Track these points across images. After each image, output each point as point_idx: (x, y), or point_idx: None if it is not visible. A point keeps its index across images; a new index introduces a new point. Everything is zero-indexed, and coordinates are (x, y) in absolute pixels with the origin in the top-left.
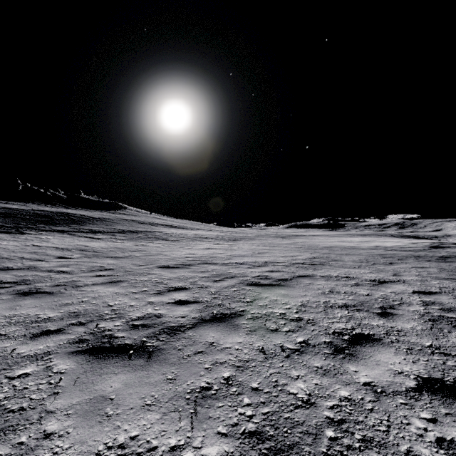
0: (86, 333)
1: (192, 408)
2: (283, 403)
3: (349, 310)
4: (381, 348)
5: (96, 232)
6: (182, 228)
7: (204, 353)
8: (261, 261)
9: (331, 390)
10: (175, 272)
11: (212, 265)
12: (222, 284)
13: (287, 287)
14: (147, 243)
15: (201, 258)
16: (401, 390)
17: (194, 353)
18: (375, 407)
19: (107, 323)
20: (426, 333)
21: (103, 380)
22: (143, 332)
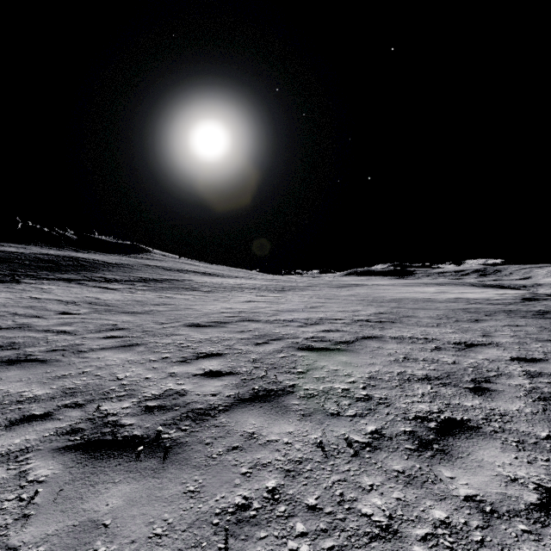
0: (82, 420)
1: (222, 541)
2: (354, 532)
3: (432, 384)
4: (482, 440)
5: (111, 281)
6: (217, 276)
7: (240, 450)
8: (315, 317)
9: (420, 509)
10: (207, 332)
11: (254, 323)
12: (266, 348)
13: (349, 352)
14: (173, 294)
15: (241, 313)
16: (519, 508)
17: (228, 449)
18: (487, 538)
19: (113, 403)
20: (539, 418)
21: (97, 493)
22: (159, 417)
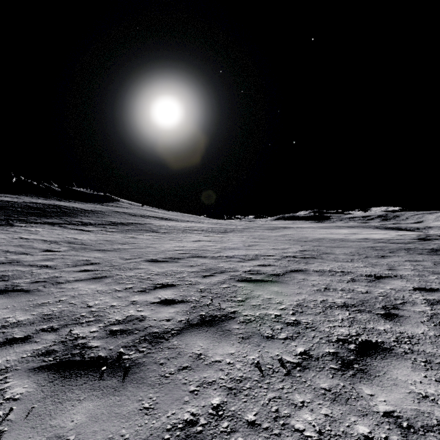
0: (56, 342)
1: None
2: None
3: (350, 311)
4: (395, 360)
5: (87, 224)
6: (172, 220)
7: (189, 369)
8: (251, 254)
9: (346, 425)
10: (163, 266)
11: (202, 258)
12: (212, 280)
13: (280, 283)
14: (137, 235)
15: (191, 251)
16: (432, 423)
17: (178, 368)
18: None
19: (83, 328)
20: None
21: (64, 410)
22: (121, 340)
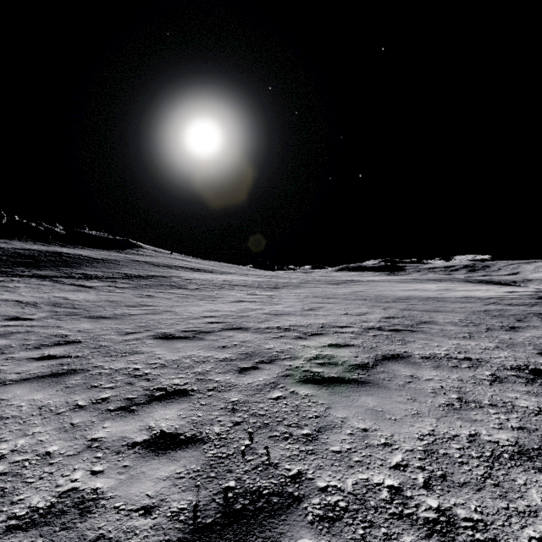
0: None
1: None
2: None
3: None
4: None
5: (91, 278)
6: (208, 272)
7: None
8: (315, 323)
9: None
10: (178, 348)
11: (241, 332)
12: (254, 380)
13: (375, 387)
14: (156, 293)
15: (227, 318)
16: None
17: None
18: None
19: None
20: None
21: None
22: None
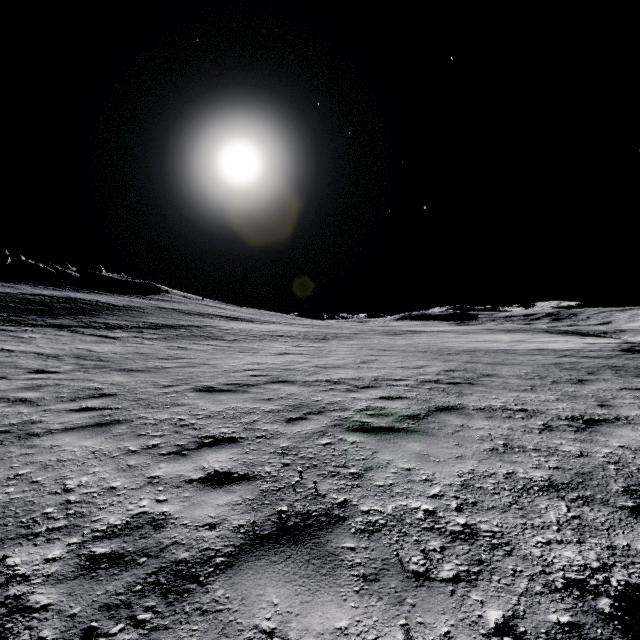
0: None
1: None
2: None
3: (566, 500)
4: None
5: (114, 328)
6: (246, 321)
7: None
8: (367, 376)
9: None
10: (222, 401)
11: (287, 385)
12: (303, 429)
13: (423, 435)
14: (189, 344)
15: (271, 371)
16: None
17: None
18: None
19: (33, 549)
20: None
21: None
22: (104, 586)
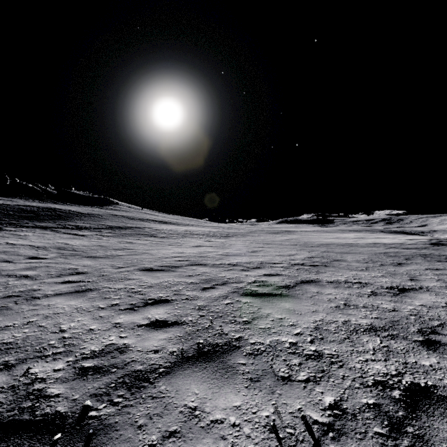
0: (4, 388)
1: None
2: None
3: (380, 336)
4: None
5: (82, 228)
6: (173, 224)
7: (178, 437)
8: (256, 261)
9: None
10: (158, 277)
11: (202, 267)
12: (212, 294)
13: (291, 298)
14: (134, 240)
15: (190, 257)
16: None
17: (163, 435)
18: None
19: (46, 364)
20: None
21: None
22: (92, 384)
